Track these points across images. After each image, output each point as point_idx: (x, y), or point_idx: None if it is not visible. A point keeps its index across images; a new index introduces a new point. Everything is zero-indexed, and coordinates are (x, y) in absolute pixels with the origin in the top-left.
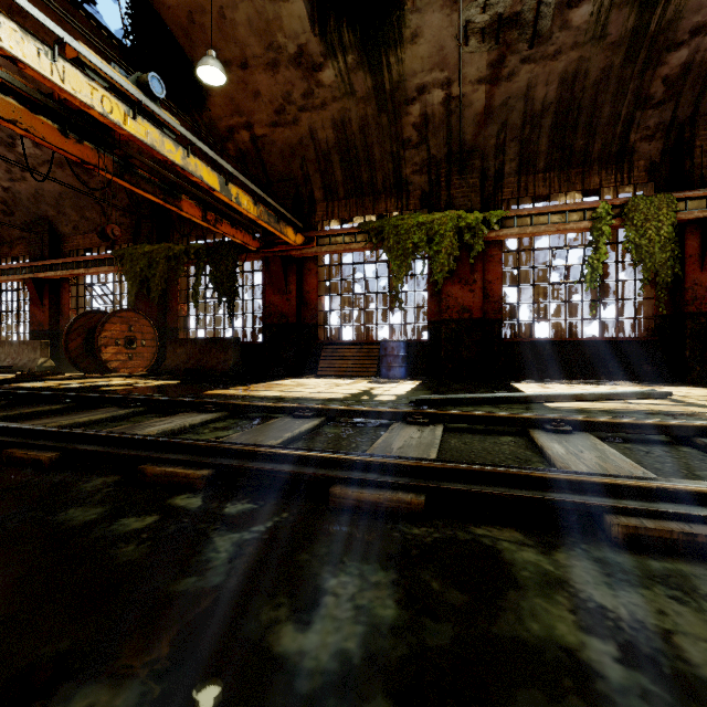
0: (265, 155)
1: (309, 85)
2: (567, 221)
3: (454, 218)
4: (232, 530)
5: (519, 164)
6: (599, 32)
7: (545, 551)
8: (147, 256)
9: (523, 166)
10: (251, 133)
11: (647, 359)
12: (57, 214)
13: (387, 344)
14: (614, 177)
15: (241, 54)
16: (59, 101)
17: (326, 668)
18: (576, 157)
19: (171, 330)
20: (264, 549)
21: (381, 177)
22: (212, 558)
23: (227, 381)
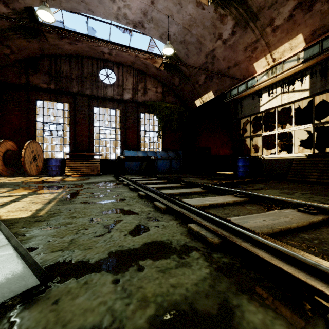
0: None
1: None
2: None
3: None
4: None
5: None
6: None
7: None
8: None
9: None
10: None
11: None
12: None
13: None
14: None
15: None
16: None
17: None
18: None
19: None
20: None
21: None
22: None
23: None
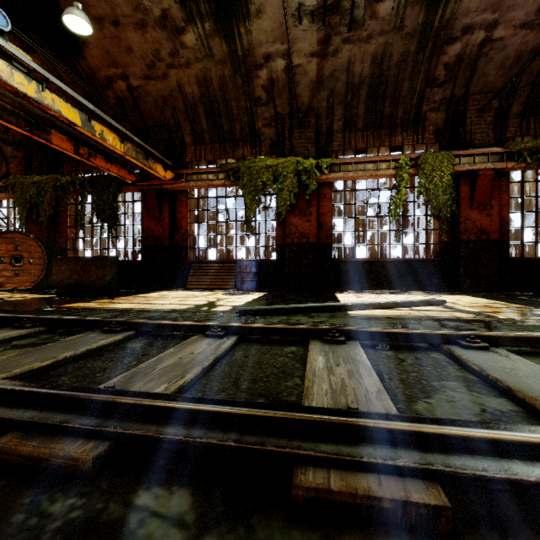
0: (141, 103)
1: (175, 46)
2: (378, 169)
3: (294, 162)
4: None
5: (344, 123)
6: (398, 24)
7: (195, 537)
8: (36, 185)
9: (347, 125)
10: (127, 83)
11: (435, 274)
12: None
13: (241, 262)
14: (412, 137)
15: (112, 12)
16: None
17: None
18: (385, 120)
19: (61, 250)
20: None
21: (239, 127)
22: None
23: (99, 294)
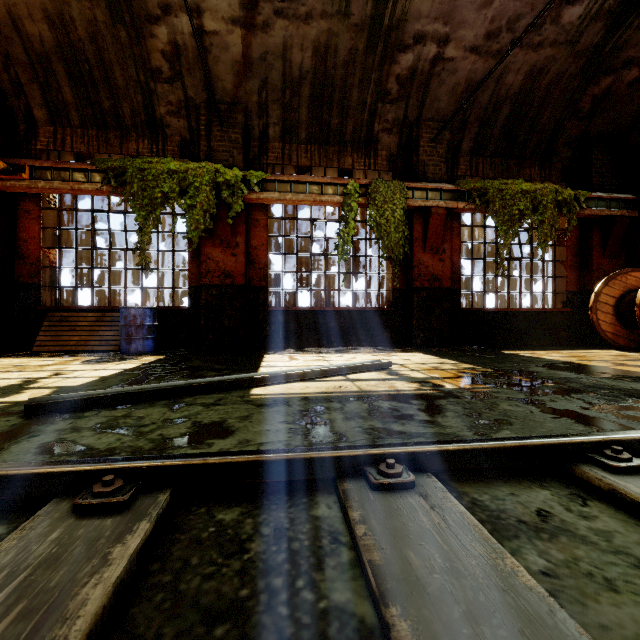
0: None
1: None
2: (323, 193)
3: (212, 171)
4: None
5: (283, 129)
6: (344, 8)
7: None
8: None
9: (286, 132)
10: None
11: (388, 327)
12: None
13: (127, 311)
14: (364, 161)
15: None
16: None
17: None
18: (333, 135)
19: None
20: None
21: (129, 109)
22: None
23: None
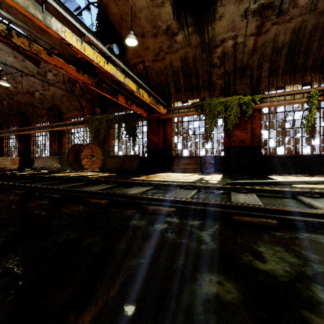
0: (149, 74)
1: (171, 42)
2: (294, 98)
3: (237, 99)
4: (201, 230)
5: (269, 72)
6: (313, 7)
7: None
8: (98, 120)
9: (271, 73)
10: (143, 65)
11: None
12: (61, 103)
13: (205, 157)
14: (319, 76)
15: (141, 31)
16: (77, 58)
17: (285, 275)
18: (298, 67)
19: (107, 152)
20: (221, 237)
21: (202, 81)
22: (204, 239)
23: (135, 174)
